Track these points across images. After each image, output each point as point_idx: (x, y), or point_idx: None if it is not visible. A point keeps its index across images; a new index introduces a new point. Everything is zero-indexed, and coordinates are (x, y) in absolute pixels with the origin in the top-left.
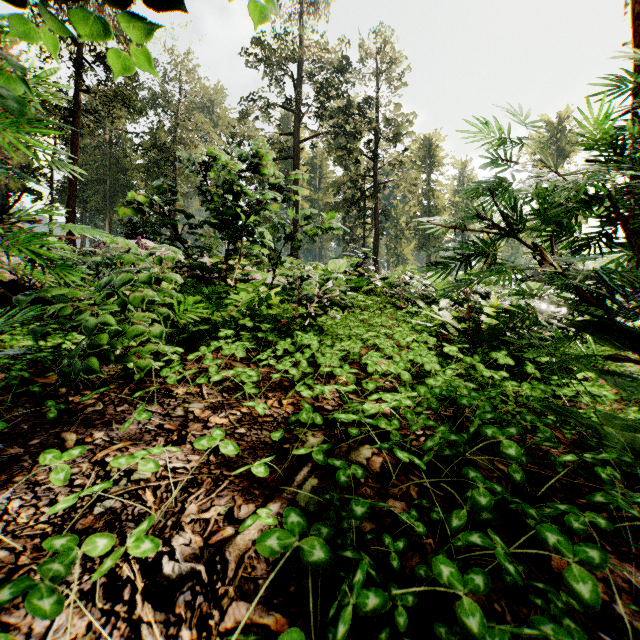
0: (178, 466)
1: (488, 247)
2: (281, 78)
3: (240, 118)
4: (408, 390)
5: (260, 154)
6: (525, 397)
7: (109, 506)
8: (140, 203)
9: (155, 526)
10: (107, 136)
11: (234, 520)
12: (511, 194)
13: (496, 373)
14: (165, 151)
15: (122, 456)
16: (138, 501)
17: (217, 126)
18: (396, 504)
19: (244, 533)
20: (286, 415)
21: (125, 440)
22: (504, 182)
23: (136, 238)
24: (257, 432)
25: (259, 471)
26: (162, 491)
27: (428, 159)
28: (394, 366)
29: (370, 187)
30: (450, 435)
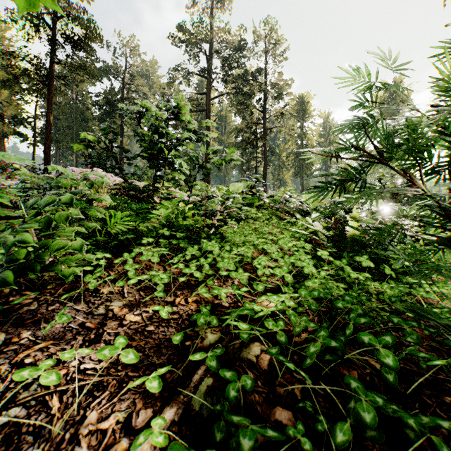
0: (89, 367)
1: (359, 173)
2: (197, 54)
3: (168, 82)
4: (290, 289)
5: (178, 104)
6: (388, 297)
7: (14, 415)
8: (88, 141)
9: (53, 439)
10: (74, 95)
11: (130, 429)
12: (376, 129)
13: (360, 274)
14: (115, 106)
15: (26, 368)
16: (43, 408)
17: (152, 88)
18: (283, 414)
19: (137, 448)
20: (190, 312)
21: (48, 339)
22: (373, 118)
23: (88, 167)
24: (164, 329)
25: (152, 386)
26: (68, 396)
27: (302, 112)
28: (279, 270)
29: (261, 131)
30: (330, 341)
